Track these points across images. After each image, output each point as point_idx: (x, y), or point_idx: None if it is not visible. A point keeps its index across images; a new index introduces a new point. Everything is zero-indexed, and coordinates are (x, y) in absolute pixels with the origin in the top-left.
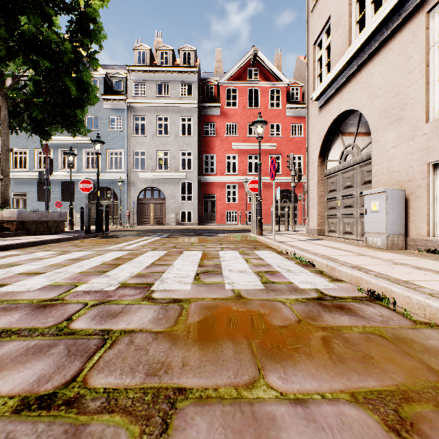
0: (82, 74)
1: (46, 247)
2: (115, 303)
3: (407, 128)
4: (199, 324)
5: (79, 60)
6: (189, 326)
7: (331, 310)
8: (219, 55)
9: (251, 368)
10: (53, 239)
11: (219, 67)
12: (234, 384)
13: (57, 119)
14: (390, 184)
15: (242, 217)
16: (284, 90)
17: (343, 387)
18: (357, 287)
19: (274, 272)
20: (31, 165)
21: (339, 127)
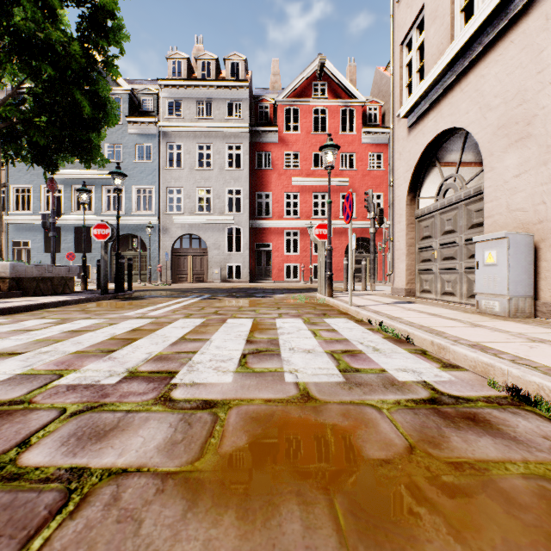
0: (98, 86)
1: (44, 313)
2: (110, 409)
3: (537, 149)
4: (242, 454)
5: (92, 67)
6: (224, 461)
7: (459, 424)
8: (276, 67)
9: None
10: (55, 302)
11: (276, 82)
12: None
13: (66, 146)
14: (511, 227)
15: (305, 272)
16: (359, 111)
17: None
18: (484, 378)
19: (355, 352)
20: (37, 206)
21: (436, 153)
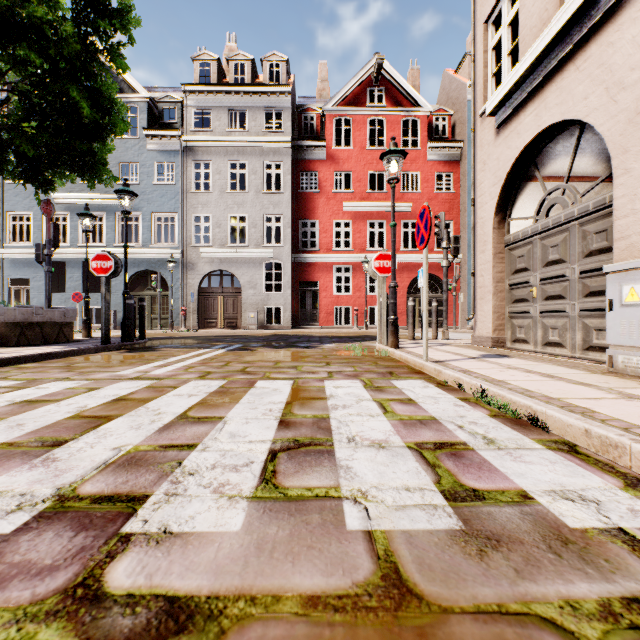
0: (101, 83)
1: (12, 370)
2: None
3: None
4: None
5: (92, 57)
6: None
7: None
8: (323, 71)
9: None
10: (35, 355)
11: (324, 89)
12: None
13: (64, 159)
14: None
15: (359, 316)
16: (424, 121)
17: None
18: None
19: (457, 448)
20: (38, 237)
21: (535, 159)
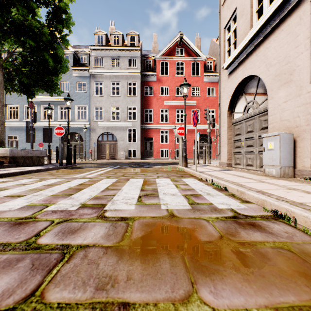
0: (57, 51)
1: (30, 175)
2: (75, 221)
3: (295, 88)
4: (141, 239)
5: (54, 40)
6: (133, 242)
7: (245, 227)
8: (155, 38)
9: (185, 281)
10: (35, 170)
11: (156, 47)
12: (172, 299)
13: (39, 83)
14: (282, 129)
15: (172, 153)
16: (202, 63)
17: (267, 302)
18: (262, 207)
19: (197, 195)
20: (21, 117)
21: (243, 88)
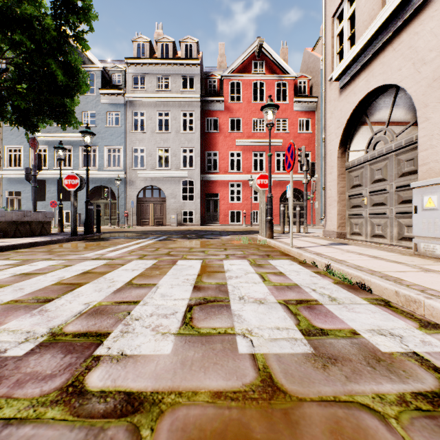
0: (71, 58)
1: (12, 253)
2: None
3: None
4: None
5: (64, 40)
6: None
7: None
8: (222, 49)
9: None
10: (27, 243)
11: (223, 61)
12: None
13: (45, 110)
14: None
15: (247, 217)
16: (291, 84)
17: None
18: None
19: (311, 303)
20: (26, 163)
21: (366, 111)
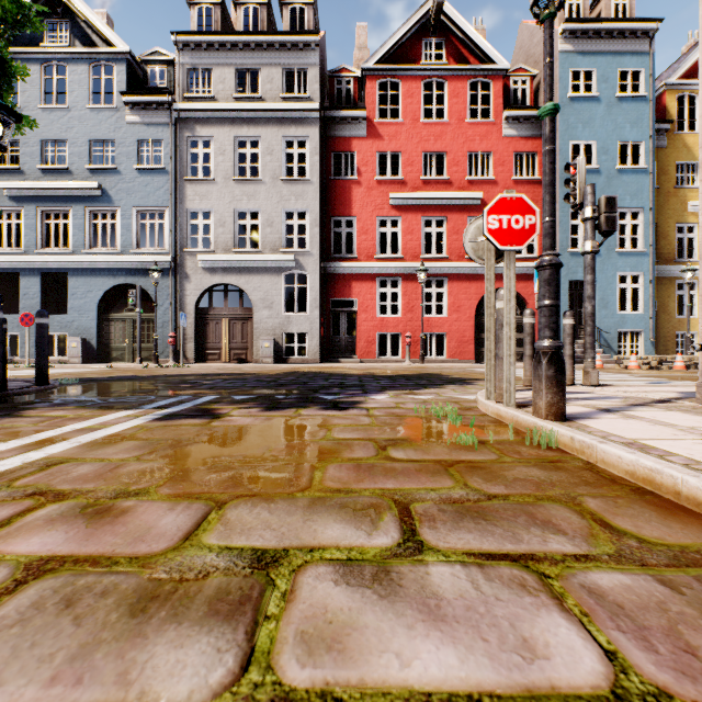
0: None
1: None
2: None
3: None
4: None
5: None
6: None
7: None
8: (362, 37)
9: None
10: None
11: (363, 59)
12: None
13: None
14: None
15: (411, 345)
16: (498, 83)
17: None
18: None
19: None
20: None
21: None
